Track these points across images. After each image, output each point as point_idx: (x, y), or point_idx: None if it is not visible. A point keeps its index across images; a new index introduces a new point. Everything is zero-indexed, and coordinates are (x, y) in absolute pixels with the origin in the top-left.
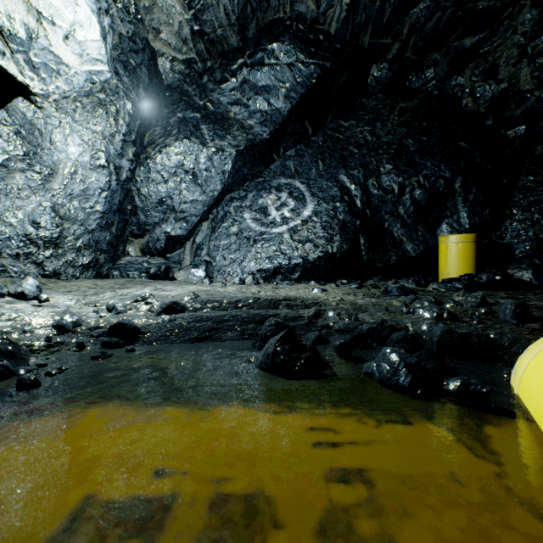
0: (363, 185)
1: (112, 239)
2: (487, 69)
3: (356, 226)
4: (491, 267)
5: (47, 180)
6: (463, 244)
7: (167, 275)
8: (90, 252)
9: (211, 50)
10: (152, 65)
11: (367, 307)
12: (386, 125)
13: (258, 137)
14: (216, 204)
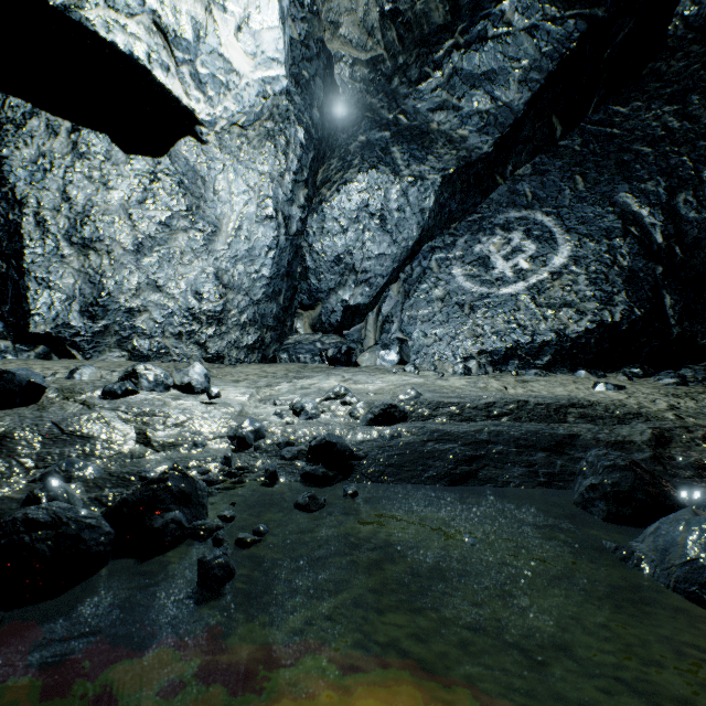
0: (666, 205)
1: (279, 312)
2: None
3: (656, 277)
4: None
5: (209, 240)
6: None
7: (349, 359)
8: (255, 329)
9: (405, 38)
10: (328, 75)
11: None
12: None
13: (474, 151)
14: (410, 259)
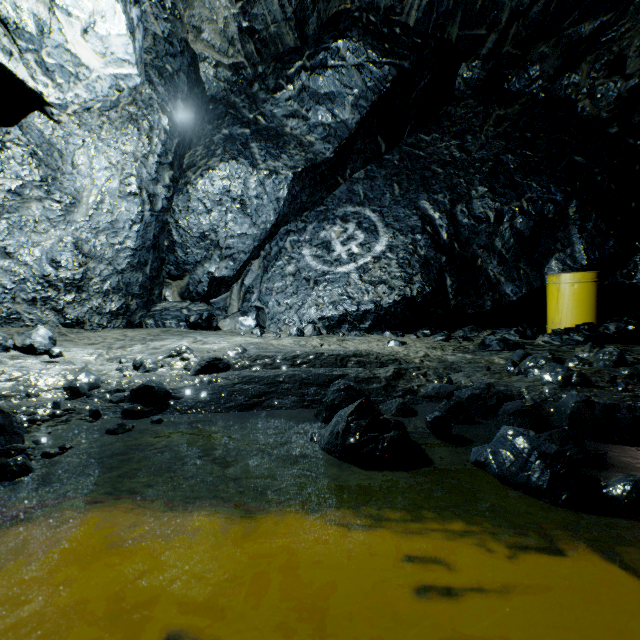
0: (450, 212)
1: (145, 281)
2: (611, 62)
3: (441, 264)
4: (615, 314)
5: (68, 210)
6: (580, 285)
7: (210, 324)
8: (119, 296)
9: (263, 52)
10: (192, 72)
11: (461, 365)
12: (478, 137)
13: (319, 155)
14: (269, 239)
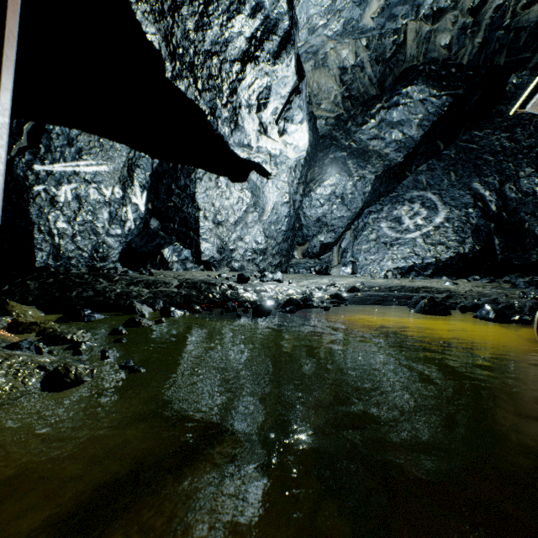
0: (498, 190)
1: (288, 248)
2: None
3: (490, 229)
4: None
5: (261, 215)
6: None
7: (326, 271)
8: (278, 257)
9: (355, 103)
10: (314, 127)
11: (491, 295)
12: (527, 128)
13: (393, 161)
14: (357, 218)
